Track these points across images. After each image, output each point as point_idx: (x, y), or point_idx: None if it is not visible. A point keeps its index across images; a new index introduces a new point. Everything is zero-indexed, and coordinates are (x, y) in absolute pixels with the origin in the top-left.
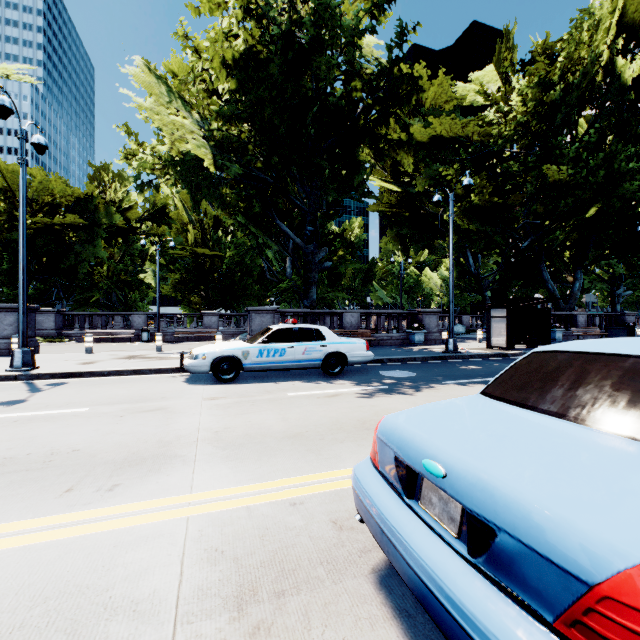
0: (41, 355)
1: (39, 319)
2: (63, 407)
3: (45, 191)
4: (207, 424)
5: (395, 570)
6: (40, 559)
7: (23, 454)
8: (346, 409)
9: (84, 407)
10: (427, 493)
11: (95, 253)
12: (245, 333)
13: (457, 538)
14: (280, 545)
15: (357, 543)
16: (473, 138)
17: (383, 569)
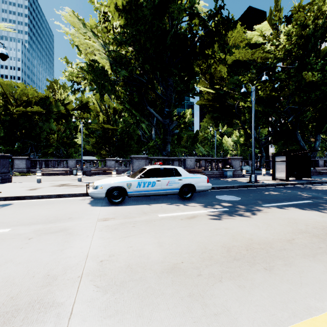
0: (10, 183)
1: (17, 162)
2: None
3: (24, 94)
4: (95, 250)
5: None
6: None
7: None
8: (207, 232)
9: (7, 227)
10: None
11: (49, 127)
12: (129, 170)
13: None
14: None
15: None
16: (258, 60)
17: None
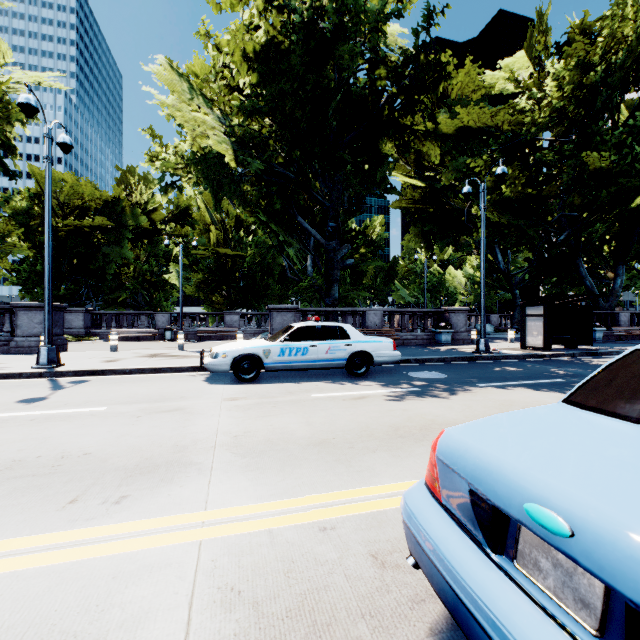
0: (68, 353)
1: (69, 318)
2: (81, 406)
3: (76, 195)
4: (226, 427)
5: (461, 633)
6: (27, 591)
7: (33, 457)
8: (375, 413)
9: (102, 406)
10: (529, 551)
11: (122, 254)
12: (266, 332)
13: (598, 638)
14: (309, 586)
15: (406, 588)
16: (503, 127)
17: (444, 630)
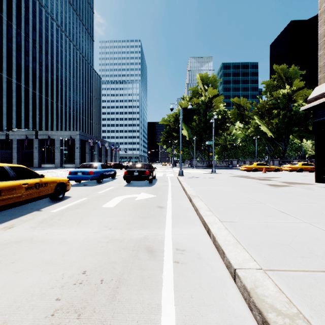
0: None
1: None
2: None
3: None
4: None
5: None
6: None
7: None
8: None
9: None
10: None
11: None
12: None
13: None
14: None
15: None
16: None
17: None
